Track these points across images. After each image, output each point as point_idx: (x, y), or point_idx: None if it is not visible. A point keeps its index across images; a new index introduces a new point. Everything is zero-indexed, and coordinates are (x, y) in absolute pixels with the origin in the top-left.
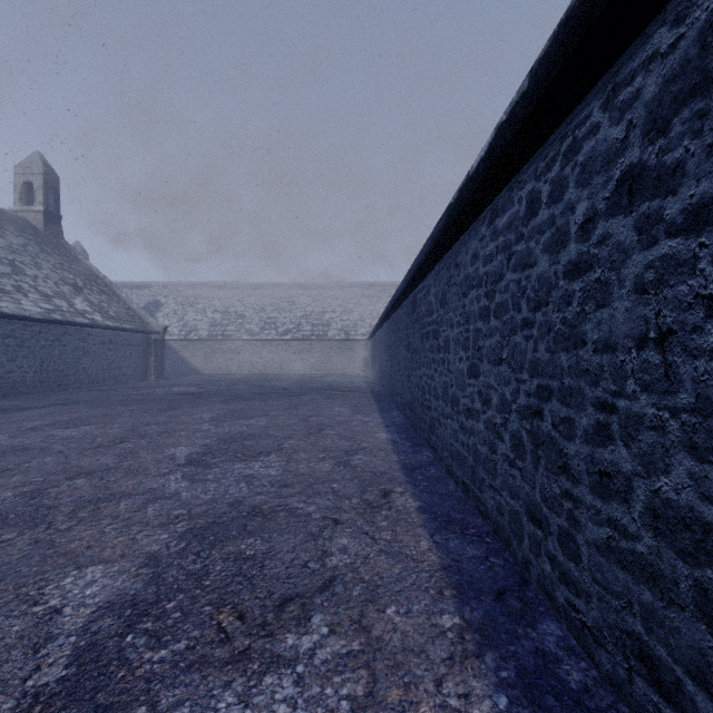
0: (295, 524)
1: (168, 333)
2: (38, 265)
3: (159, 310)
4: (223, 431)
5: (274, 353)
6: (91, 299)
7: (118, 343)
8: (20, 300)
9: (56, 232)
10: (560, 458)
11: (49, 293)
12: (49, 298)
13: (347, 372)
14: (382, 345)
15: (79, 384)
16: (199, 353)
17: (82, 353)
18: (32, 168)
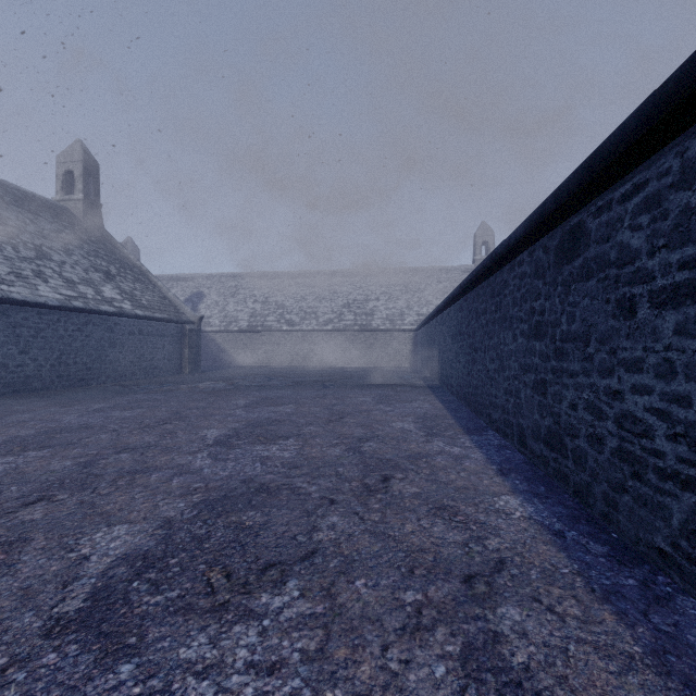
0: None
1: (209, 324)
2: (69, 251)
3: (202, 301)
4: (220, 475)
5: (315, 345)
6: (123, 286)
7: (149, 334)
8: (37, 285)
9: (96, 220)
10: None
11: (75, 279)
12: (74, 284)
13: (392, 365)
14: (447, 334)
15: (105, 378)
16: (239, 345)
17: (109, 344)
18: (73, 156)
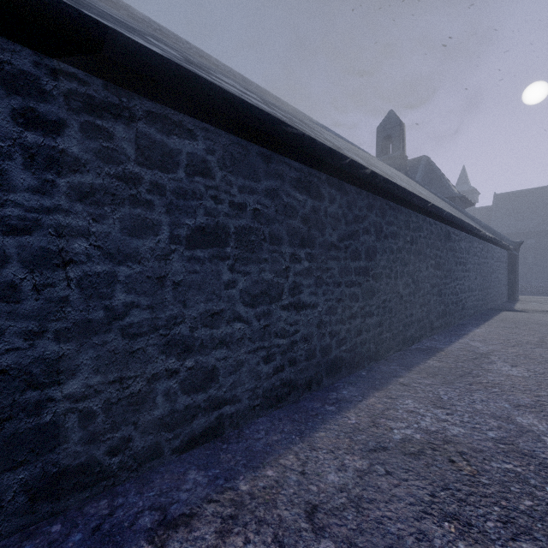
0: (541, 320)
1: None
2: None
3: None
4: None
5: None
6: None
7: None
8: None
9: None
10: (484, 288)
11: None
12: None
13: None
14: (72, 199)
15: None
16: None
17: None
18: None
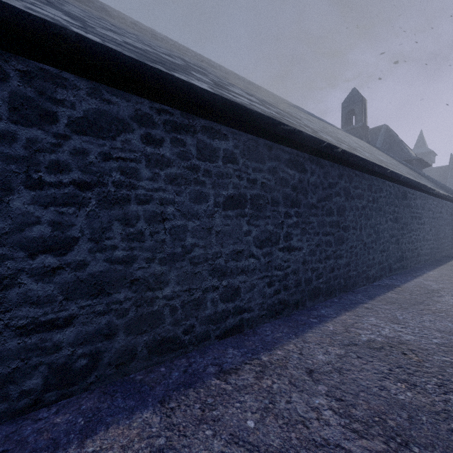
0: None
1: None
2: None
3: None
4: None
5: None
6: None
7: None
8: None
9: None
10: (438, 239)
11: None
12: None
13: None
14: (167, 183)
15: None
16: None
17: None
18: None
